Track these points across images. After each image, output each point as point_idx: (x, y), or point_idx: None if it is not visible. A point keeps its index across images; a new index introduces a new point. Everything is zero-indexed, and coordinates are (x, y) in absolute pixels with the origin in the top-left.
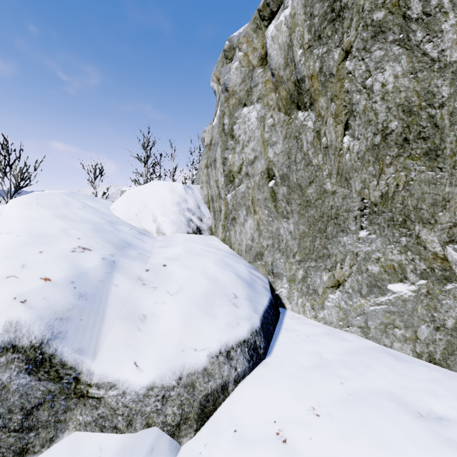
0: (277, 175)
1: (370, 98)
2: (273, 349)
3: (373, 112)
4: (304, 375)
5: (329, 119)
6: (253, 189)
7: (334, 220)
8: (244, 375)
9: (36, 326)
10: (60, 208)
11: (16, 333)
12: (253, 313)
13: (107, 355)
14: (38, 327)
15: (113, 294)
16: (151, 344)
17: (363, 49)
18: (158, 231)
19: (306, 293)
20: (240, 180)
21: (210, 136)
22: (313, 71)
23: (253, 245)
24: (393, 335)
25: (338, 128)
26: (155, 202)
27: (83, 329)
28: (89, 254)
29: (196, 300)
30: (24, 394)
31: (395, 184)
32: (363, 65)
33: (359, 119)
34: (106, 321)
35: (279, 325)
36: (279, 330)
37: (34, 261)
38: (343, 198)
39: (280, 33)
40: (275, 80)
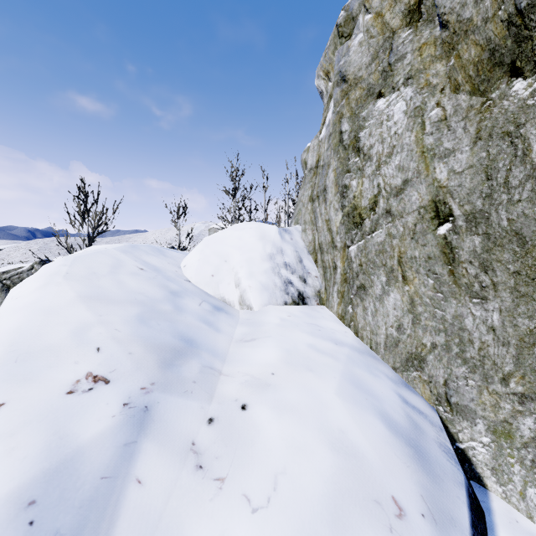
0: (458, 213)
1: None
2: None
3: None
4: None
5: None
6: (401, 239)
7: None
8: None
9: None
10: (101, 277)
11: None
12: None
13: None
14: None
15: (126, 514)
16: None
17: None
18: (242, 302)
19: None
20: (375, 222)
21: (315, 154)
22: None
23: (400, 339)
24: None
25: None
26: (238, 256)
27: None
28: (101, 395)
29: (309, 533)
30: None
31: None
32: None
33: None
34: None
35: None
36: None
37: None
38: None
39: None
40: (450, 32)
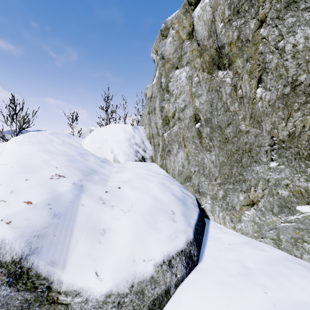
0: (202, 119)
1: (282, 57)
2: (203, 255)
3: (284, 68)
4: (232, 282)
5: (244, 75)
6: (183, 129)
7: (248, 153)
8: (182, 280)
9: (17, 244)
10: (45, 144)
11: (0, 250)
12: (187, 226)
13: (74, 265)
14: (19, 244)
15: (80, 212)
16: (109, 255)
17: (277, 18)
18: (115, 160)
19: (226, 209)
20: (174, 122)
21: (151, 91)
22: (232, 39)
23: (183, 171)
24: (303, 248)
25: (252, 82)
26: (112, 139)
27: (56, 243)
28: (63, 180)
29: (143, 217)
30: (5, 304)
31: (302, 125)
32: (276, 30)
33: (271, 74)
34: (74, 235)
35: (206, 234)
36: (206, 238)
37: (21, 187)
38: (255, 136)
39: (205, 13)
40: (201, 48)
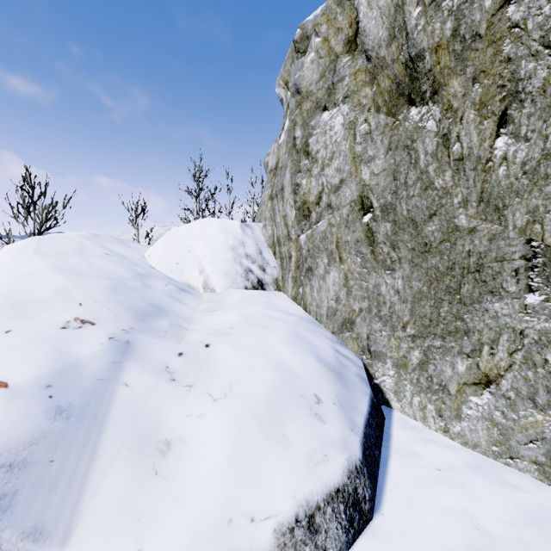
0: (376, 205)
1: None
2: (383, 495)
3: None
4: None
5: (468, 112)
6: (338, 227)
7: (474, 274)
8: None
9: None
10: (69, 256)
11: None
12: (348, 432)
13: (90, 535)
14: None
15: (119, 402)
16: (174, 507)
17: None
18: (206, 286)
19: (427, 389)
20: (320, 214)
21: (275, 157)
22: (441, 37)
23: (338, 309)
24: None
25: (484, 125)
26: (202, 246)
27: (53, 481)
28: (89, 331)
29: (254, 410)
30: None
31: None
32: (546, 5)
33: (531, 105)
34: (100, 457)
35: (386, 442)
36: (388, 453)
37: None
38: (491, 238)
39: None
40: (373, 65)
